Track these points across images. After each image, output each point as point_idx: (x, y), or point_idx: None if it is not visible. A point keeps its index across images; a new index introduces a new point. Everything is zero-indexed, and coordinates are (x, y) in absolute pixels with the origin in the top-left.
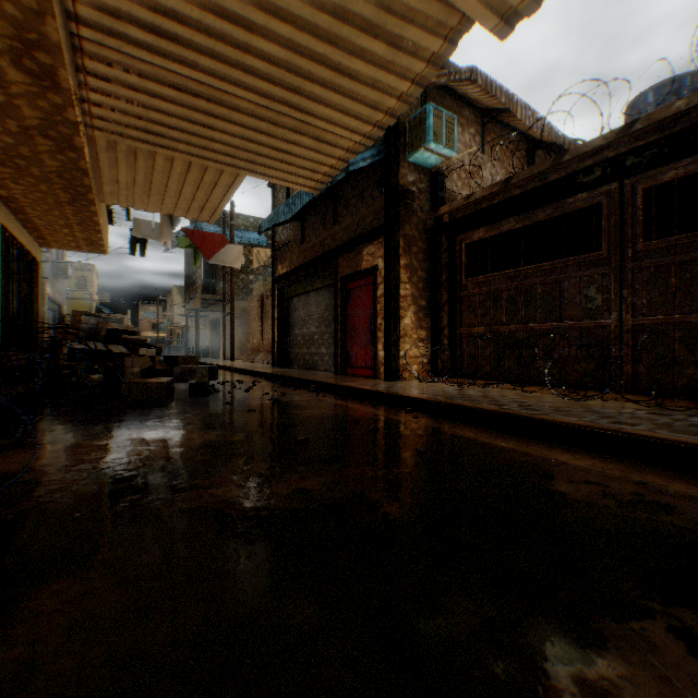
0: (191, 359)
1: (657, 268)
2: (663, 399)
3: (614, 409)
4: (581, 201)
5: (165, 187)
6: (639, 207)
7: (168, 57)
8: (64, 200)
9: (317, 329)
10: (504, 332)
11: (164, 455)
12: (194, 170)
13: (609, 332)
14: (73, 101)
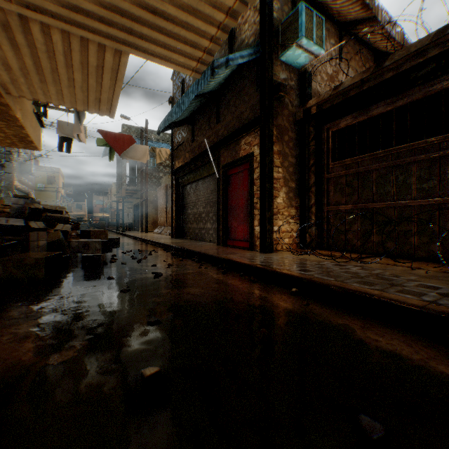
0: (101, 232)
1: None
2: None
3: None
4: None
5: (58, 74)
6: None
7: None
8: None
9: (204, 209)
10: (372, 208)
11: None
12: (76, 49)
13: None
14: None
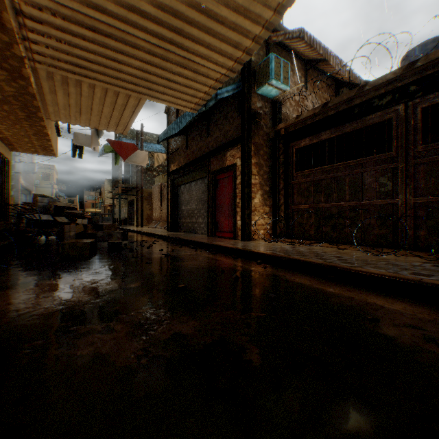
0: (112, 226)
1: (432, 163)
2: (438, 255)
3: (407, 262)
4: (377, 117)
5: (91, 108)
6: (419, 121)
7: (83, 3)
8: (22, 117)
9: (197, 206)
10: (322, 208)
11: (76, 300)
12: (110, 95)
13: (397, 207)
14: (17, 40)
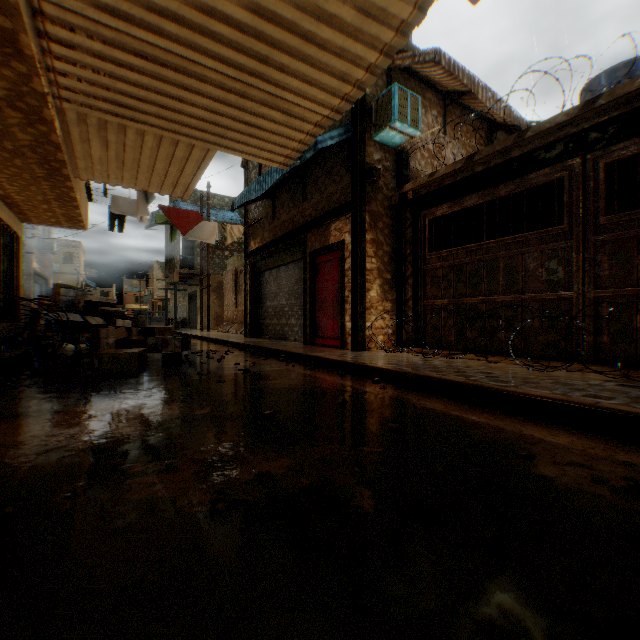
0: (166, 330)
1: (619, 241)
2: (627, 370)
3: (582, 381)
4: (543, 176)
5: (138, 162)
6: (601, 182)
7: (132, 22)
8: (40, 175)
9: (288, 302)
10: (467, 304)
11: (123, 431)
12: (165, 145)
13: (570, 303)
14: (38, 70)
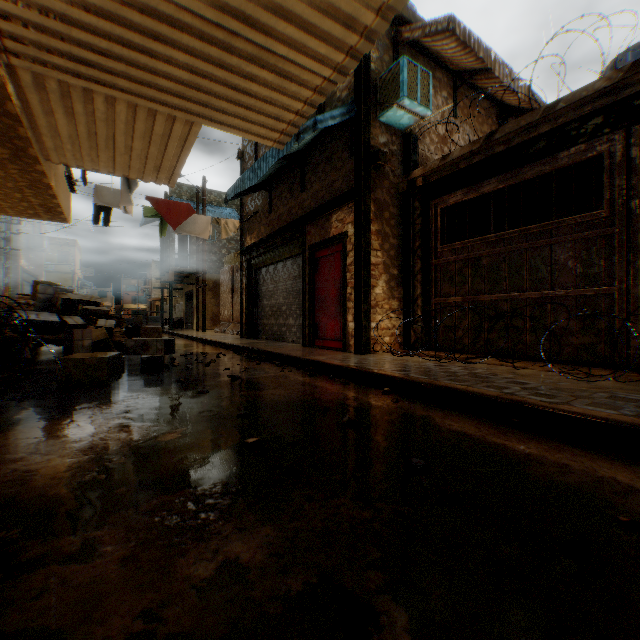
0: (153, 330)
1: None
2: None
3: None
4: (577, 154)
5: (113, 141)
6: None
7: None
8: (5, 156)
9: (285, 300)
10: (484, 301)
11: (51, 471)
12: (142, 118)
13: (611, 300)
14: None
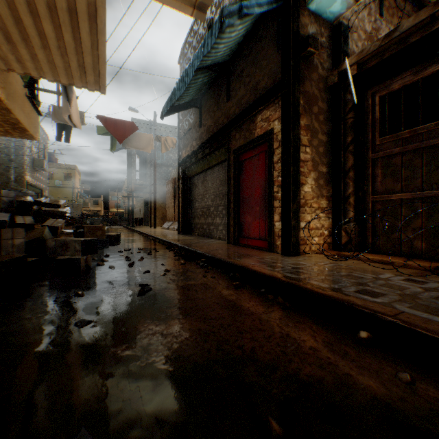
0: (97, 228)
1: None
2: None
3: None
4: None
5: (24, 27)
6: None
7: None
8: None
9: (213, 202)
10: None
11: None
12: None
13: None
14: None
